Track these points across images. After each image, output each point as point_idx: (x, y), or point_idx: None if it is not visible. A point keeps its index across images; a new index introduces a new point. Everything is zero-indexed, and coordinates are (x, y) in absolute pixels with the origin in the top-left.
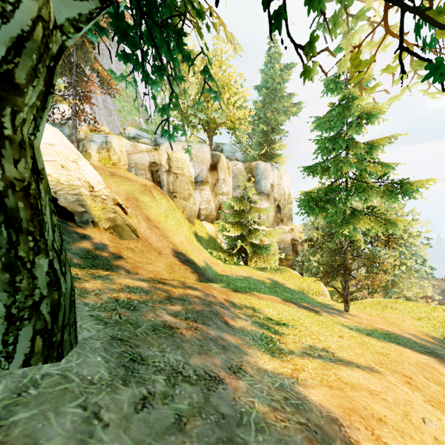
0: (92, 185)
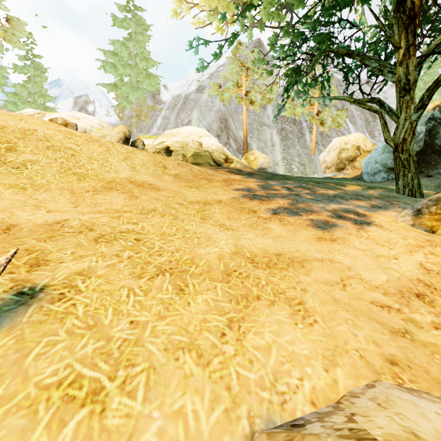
0: None
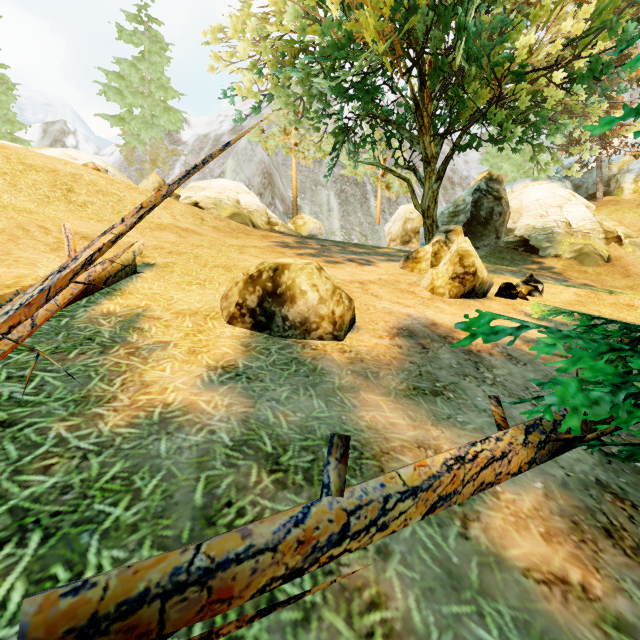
0: (569, 224)
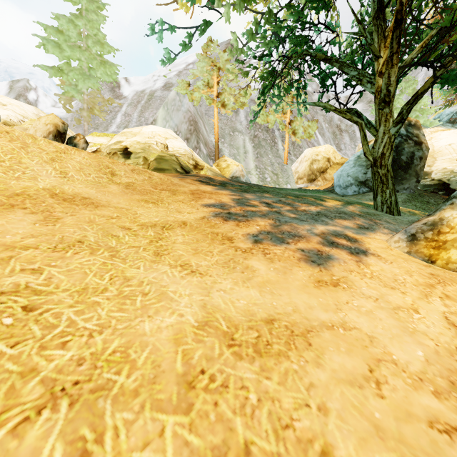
0: None
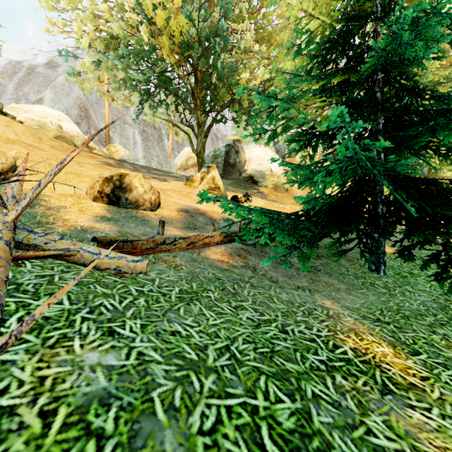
0: (272, 170)
